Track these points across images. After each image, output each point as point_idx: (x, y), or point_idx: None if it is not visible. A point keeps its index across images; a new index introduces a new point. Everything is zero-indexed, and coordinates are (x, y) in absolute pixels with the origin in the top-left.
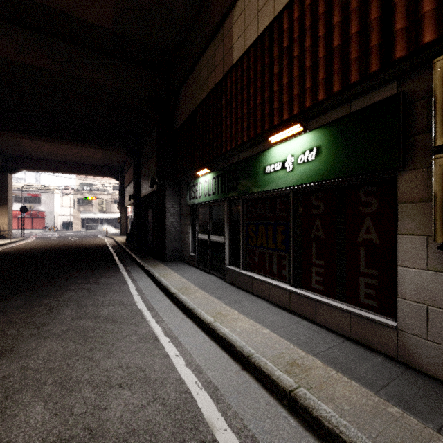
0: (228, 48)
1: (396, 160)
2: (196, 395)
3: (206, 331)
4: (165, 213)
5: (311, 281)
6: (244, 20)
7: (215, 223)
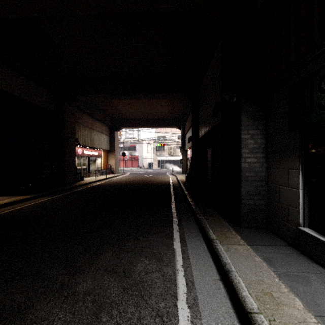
0: None
1: None
2: None
3: None
4: (240, 148)
5: None
6: None
7: None
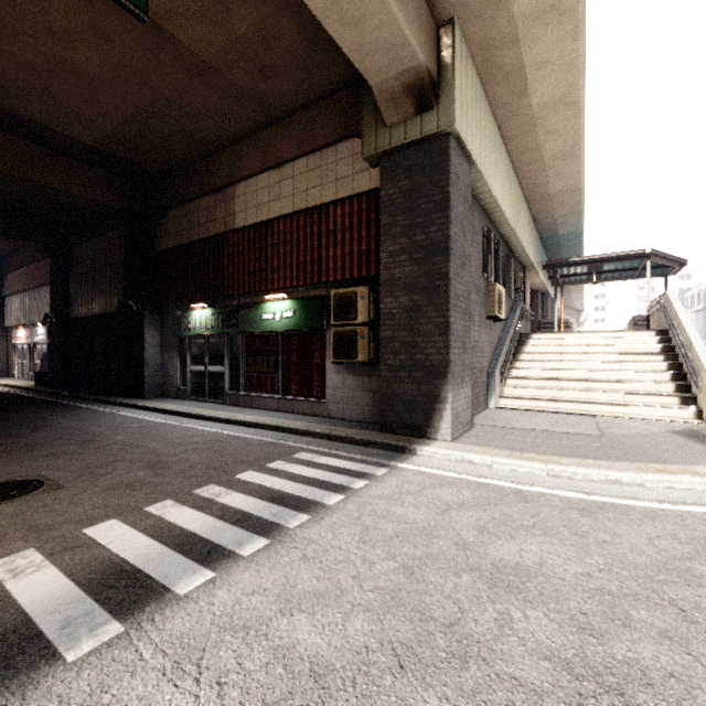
0: (230, 212)
1: (324, 325)
2: (233, 434)
3: (226, 423)
4: (144, 344)
5: (291, 390)
6: (246, 202)
7: (213, 355)
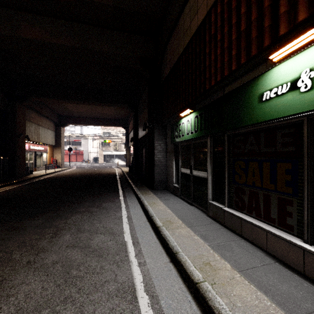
0: None
1: None
2: None
3: (193, 293)
4: (154, 150)
5: None
6: None
7: (197, 159)
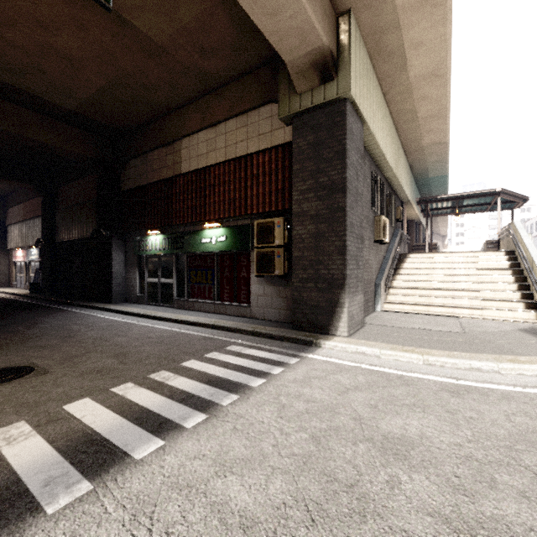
0: (177, 161)
1: (249, 247)
2: (180, 331)
3: (174, 322)
4: (112, 261)
5: (224, 297)
6: (189, 153)
7: (165, 270)
